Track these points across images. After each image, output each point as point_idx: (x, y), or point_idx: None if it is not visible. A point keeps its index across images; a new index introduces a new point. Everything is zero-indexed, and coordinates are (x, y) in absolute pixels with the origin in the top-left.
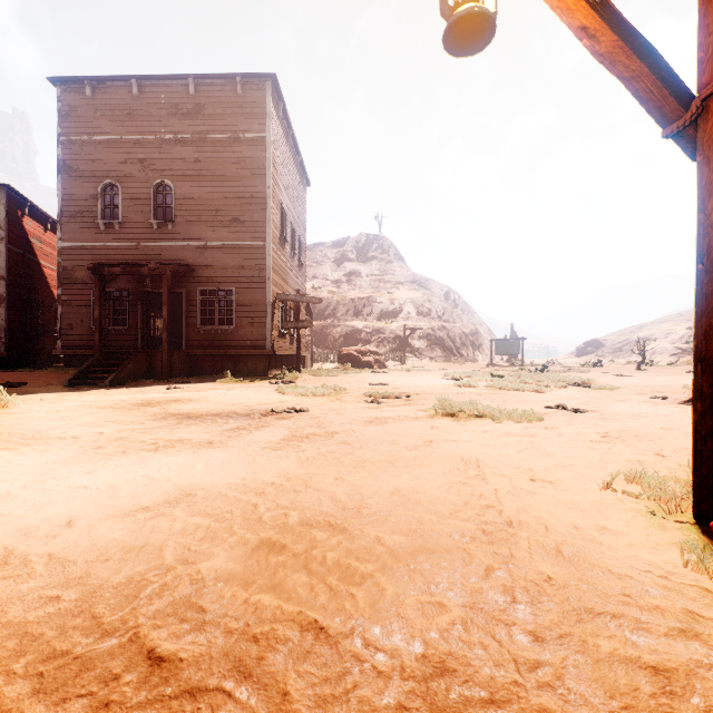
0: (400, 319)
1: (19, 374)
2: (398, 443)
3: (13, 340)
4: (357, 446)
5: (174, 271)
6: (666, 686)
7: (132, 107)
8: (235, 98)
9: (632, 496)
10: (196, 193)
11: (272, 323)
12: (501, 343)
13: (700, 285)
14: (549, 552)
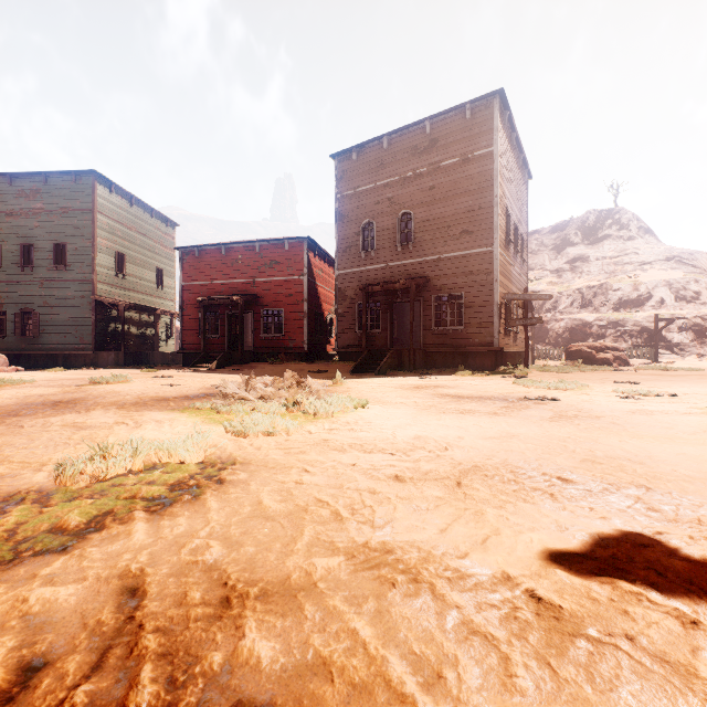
0: (648, 307)
1: (320, 365)
2: (672, 429)
3: (310, 342)
4: (627, 426)
5: (416, 283)
6: None
7: (382, 159)
8: (464, 124)
9: None
10: (431, 215)
11: (498, 322)
12: None
13: None
14: None
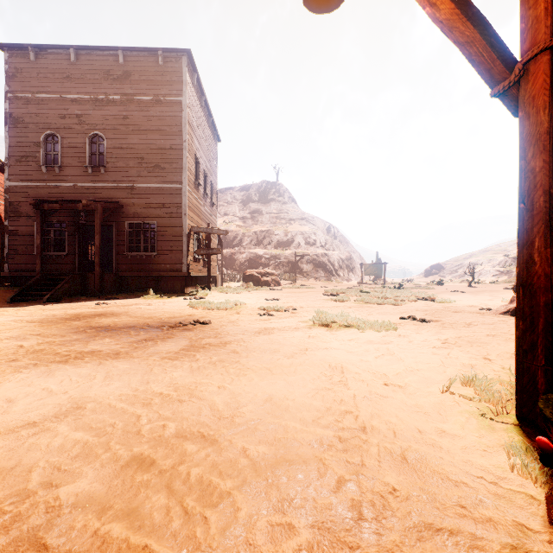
0: (292, 247)
1: None
2: (279, 352)
3: None
4: (244, 354)
5: (105, 207)
6: None
7: (70, 71)
8: (157, 68)
9: (466, 398)
10: (125, 144)
11: (188, 250)
12: (369, 267)
13: (521, 221)
14: (396, 458)
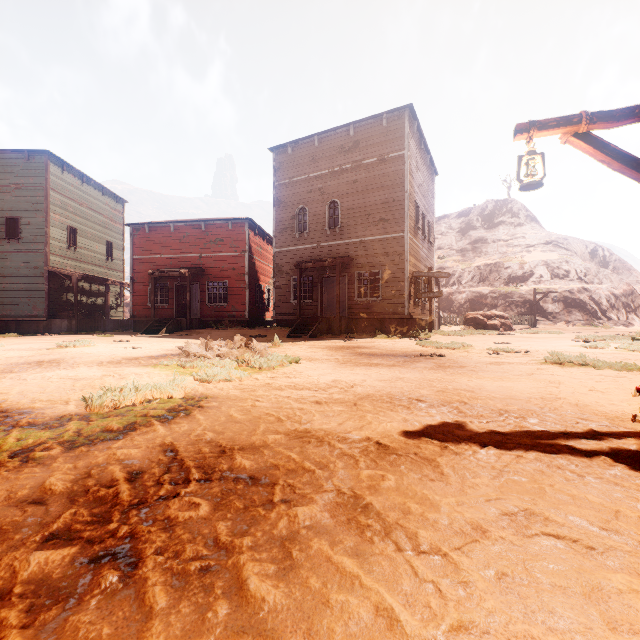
0: (530, 282)
1: (260, 331)
2: (507, 373)
3: (251, 310)
4: (480, 372)
5: (342, 262)
6: (583, 421)
7: (314, 154)
8: (381, 130)
9: None
10: (354, 204)
11: (409, 294)
12: None
13: None
14: (571, 405)
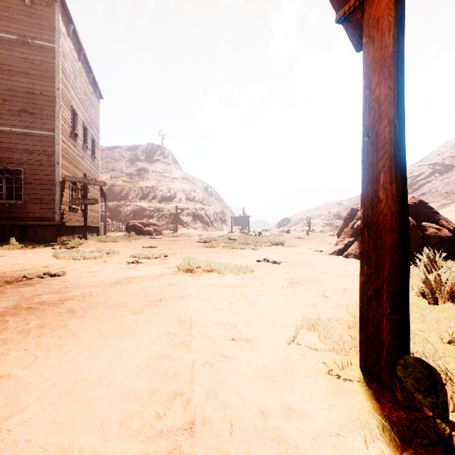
0: (175, 202)
1: None
2: (126, 306)
3: None
4: (80, 314)
5: None
6: None
7: None
8: (24, 7)
9: (312, 349)
10: None
11: (61, 200)
12: (237, 219)
13: (366, 156)
14: None
